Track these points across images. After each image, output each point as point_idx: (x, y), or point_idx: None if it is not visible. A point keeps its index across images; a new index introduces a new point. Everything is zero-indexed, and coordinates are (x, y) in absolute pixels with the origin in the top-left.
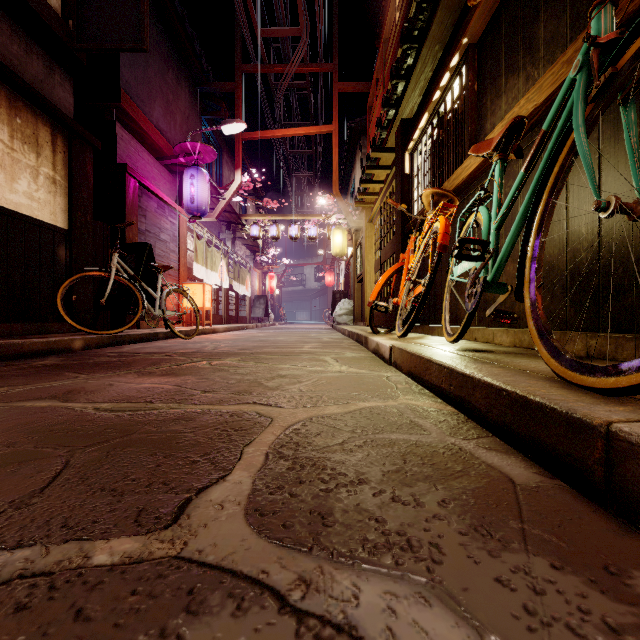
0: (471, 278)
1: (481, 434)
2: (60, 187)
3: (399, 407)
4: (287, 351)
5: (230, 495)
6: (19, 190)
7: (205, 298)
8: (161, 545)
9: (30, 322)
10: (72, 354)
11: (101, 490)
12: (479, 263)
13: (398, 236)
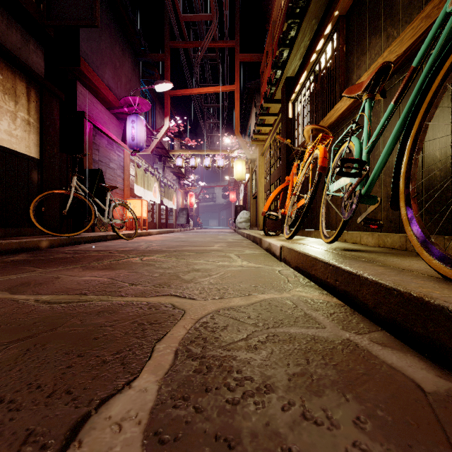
0: (348, 192)
1: (371, 328)
2: (33, 127)
3: (293, 299)
4: (201, 249)
5: (132, 409)
6: (1, 129)
7: (143, 210)
8: None
9: (9, 227)
10: (39, 251)
11: None
12: (355, 179)
13: (283, 164)
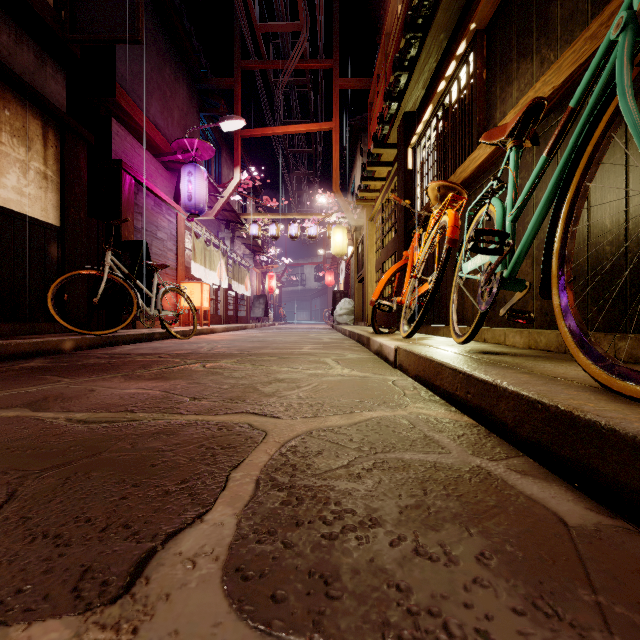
0: (486, 274)
1: (510, 453)
2: (52, 182)
3: (410, 418)
4: (286, 352)
5: (206, 544)
6: (8, 185)
7: (203, 298)
8: (100, 634)
9: (19, 322)
10: (61, 355)
11: (43, 536)
12: (495, 257)
13: (400, 233)
